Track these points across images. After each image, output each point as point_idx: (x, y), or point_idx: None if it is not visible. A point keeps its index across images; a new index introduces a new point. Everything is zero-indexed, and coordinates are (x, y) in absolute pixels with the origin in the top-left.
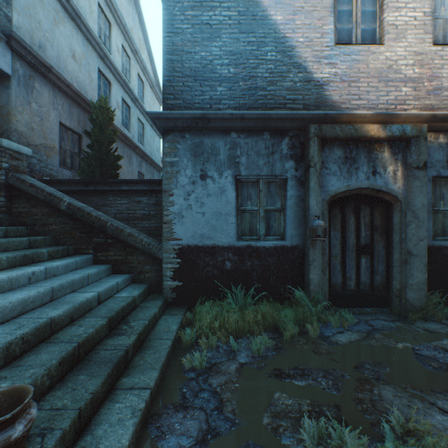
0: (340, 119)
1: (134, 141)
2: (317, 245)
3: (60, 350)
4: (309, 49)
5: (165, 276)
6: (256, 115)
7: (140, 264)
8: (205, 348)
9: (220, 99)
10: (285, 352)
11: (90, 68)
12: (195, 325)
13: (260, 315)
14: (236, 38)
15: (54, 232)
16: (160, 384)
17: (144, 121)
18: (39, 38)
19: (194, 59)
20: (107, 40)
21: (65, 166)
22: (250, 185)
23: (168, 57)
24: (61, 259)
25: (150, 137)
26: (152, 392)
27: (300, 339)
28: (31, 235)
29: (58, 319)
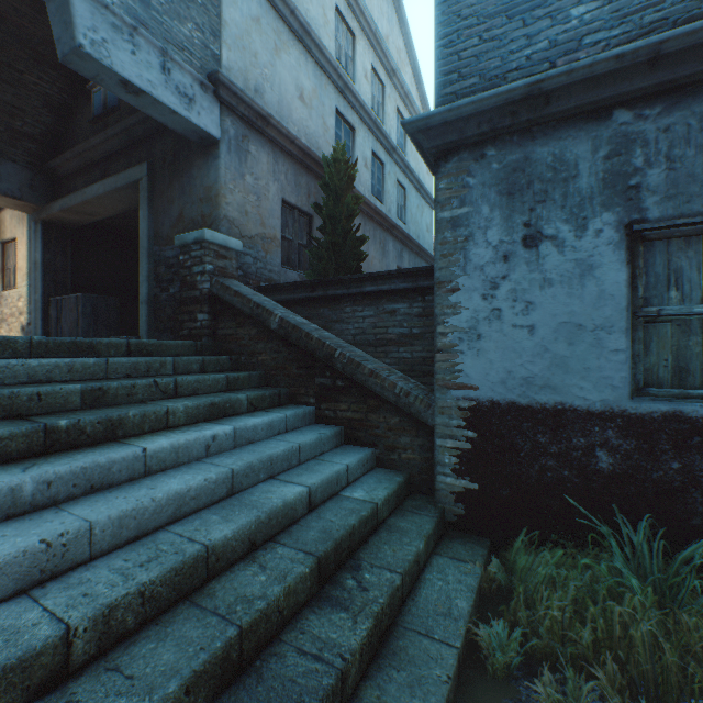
0: None
1: (389, 217)
2: None
3: (199, 642)
4: None
5: (439, 465)
6: None
7: (390, 432)
8: None
9: (577, 36)
10: None
11: (324, 112)
12: (516, 615)
13: None
14: None
15: (263, 366)
16: None
17: (406, 183)
18: (255, 79)
19: None
20: (349, 64)
21: (290, 266)
22: (678, 245)
23: None
24: (266, 412)
25: (415, 209)
26: None
27: None
28: (236, 370)
29: (222, 547)
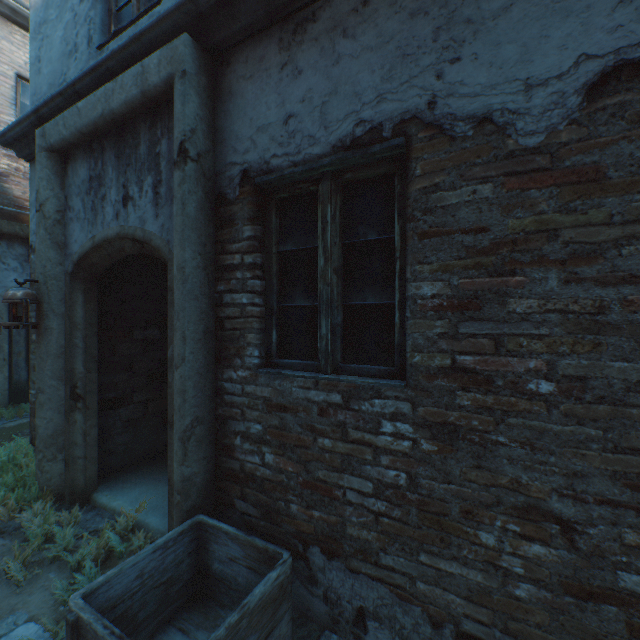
0: (23, 217)
1: None
2: None
3: None
4: None
5: None
6: None
7: None
8: None
9: None
10: None
11: None
12: None
13: None
14: None
15: None
16: None
17: None
18: None
19: None
20: None
21: None
22: None
23: None
24: None
25: None
26: None
27: None
28: None
29: None
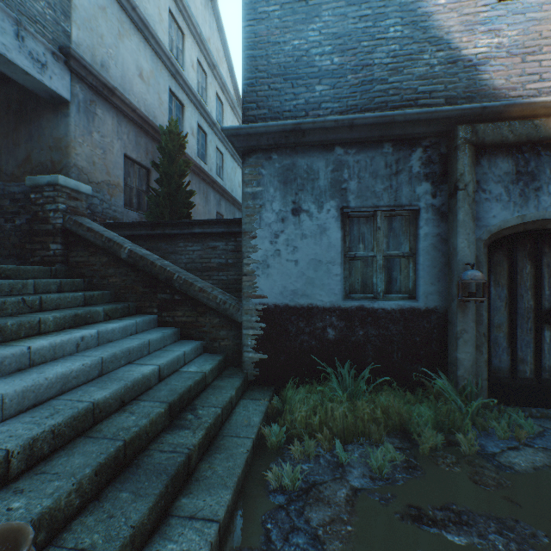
0: (508, 113)
1: (211, 175)
2: (469, 308)
3: (99, 451)
4: (454, 13)
5: (245, 346)
6: (372, 119)
7: (214, 329)
8: (299, 457)
9: (319, 102)
10: (424, 476)
11: (160, 89)
12: (285, 419)
13: (379, 410)
14: (342, 13)
15: (114, 286)
16: (234, 510)
17: (223, 150)
18: (101, 56)
19: (284, 52)
20: (180, 54)
21: (131, 207)
22: (363, 221)
23: (249, 53)
24: (120, 320)
25: (230, 170)
26: (221, 526)
27: (446, 455)
28: (89, 289)
29: (103, 403)
